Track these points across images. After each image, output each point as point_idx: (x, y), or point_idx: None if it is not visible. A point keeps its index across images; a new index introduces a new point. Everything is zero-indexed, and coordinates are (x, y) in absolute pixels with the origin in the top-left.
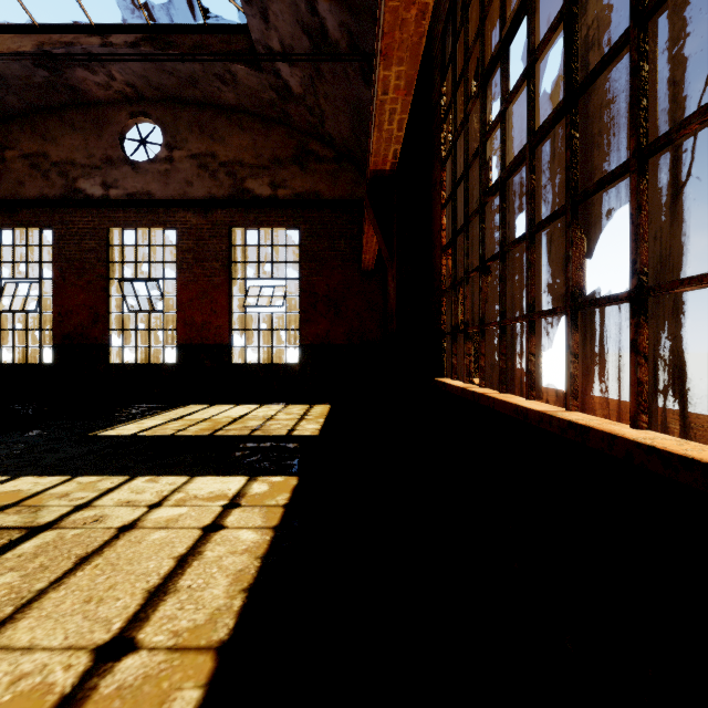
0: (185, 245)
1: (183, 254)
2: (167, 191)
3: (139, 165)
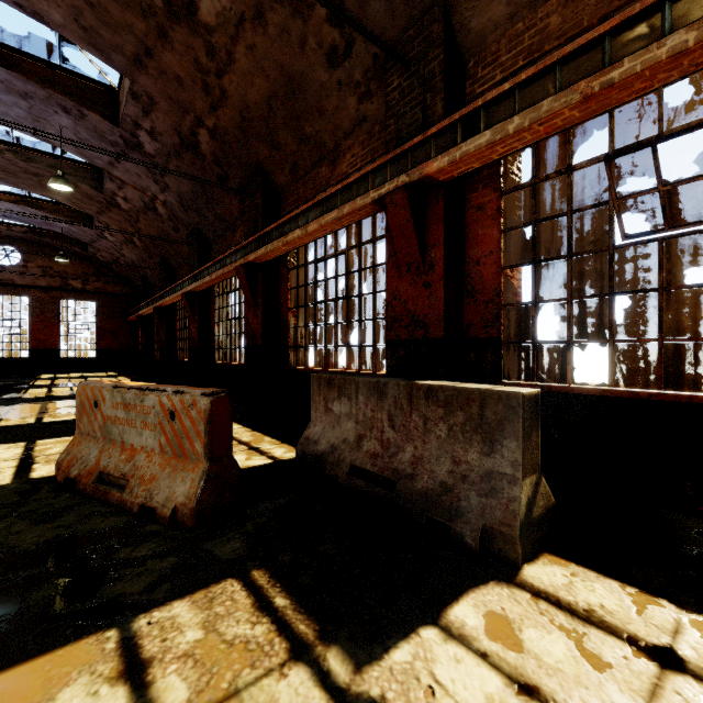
0: (35, 305)
1: (33, 309)
2: (24, 281)
3: (7, 267)
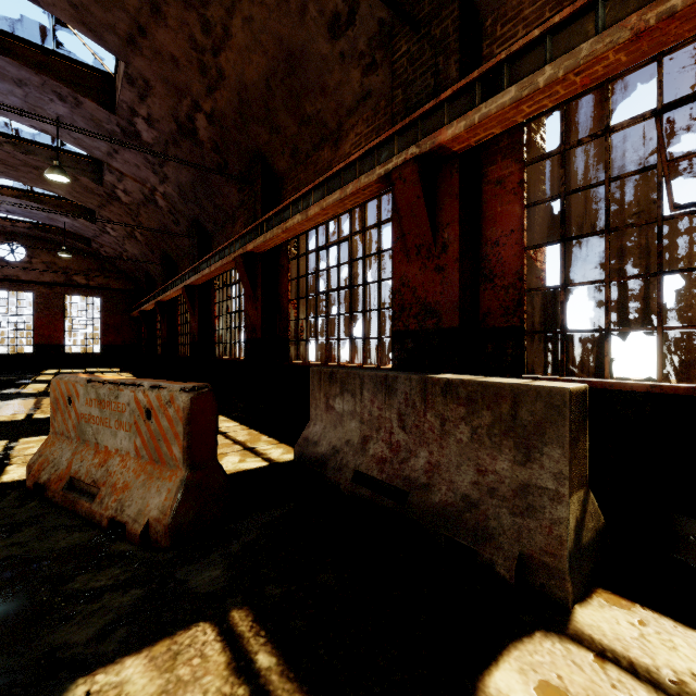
0: (39, 301)
1: (38, 305)
2: (29, 276)
3: (12, 263)
